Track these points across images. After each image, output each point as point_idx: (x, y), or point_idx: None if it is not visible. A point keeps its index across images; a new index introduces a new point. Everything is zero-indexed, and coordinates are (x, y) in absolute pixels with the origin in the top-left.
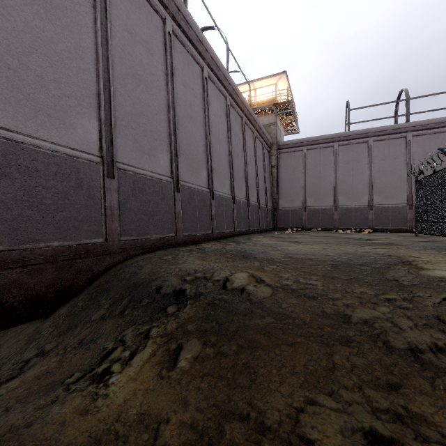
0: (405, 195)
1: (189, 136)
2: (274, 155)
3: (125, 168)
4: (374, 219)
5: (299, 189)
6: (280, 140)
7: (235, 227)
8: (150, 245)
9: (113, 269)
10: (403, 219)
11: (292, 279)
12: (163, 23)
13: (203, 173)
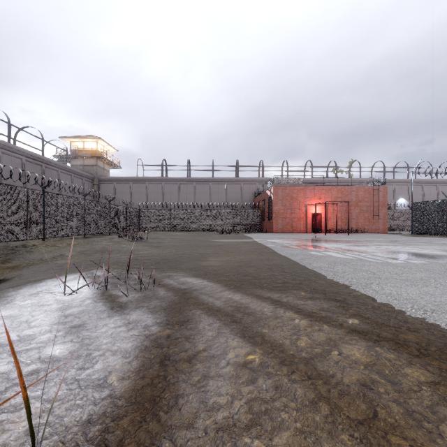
0: None
1: None
2: (96, 184)
3: None
4: None
5: None
6: (103, 174)
7: None
8: None
9: None
10: None
11: None
12: None
13: None
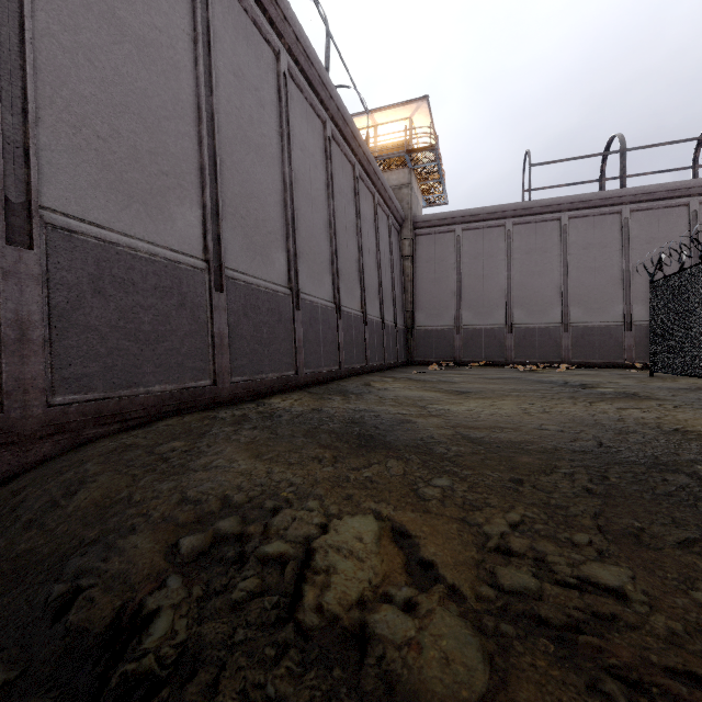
0: (621, 307)
1: (247, 181)
2: (408, 237)
3: (70, 227)
4: (571, 346)
5: (449, 295)
6: (417, 214)
7: (342, 362)
8: (145, 410)
9: (11, 486)
10: (618, 346)
11: (520, 552)
12: None
13: (277, 258)
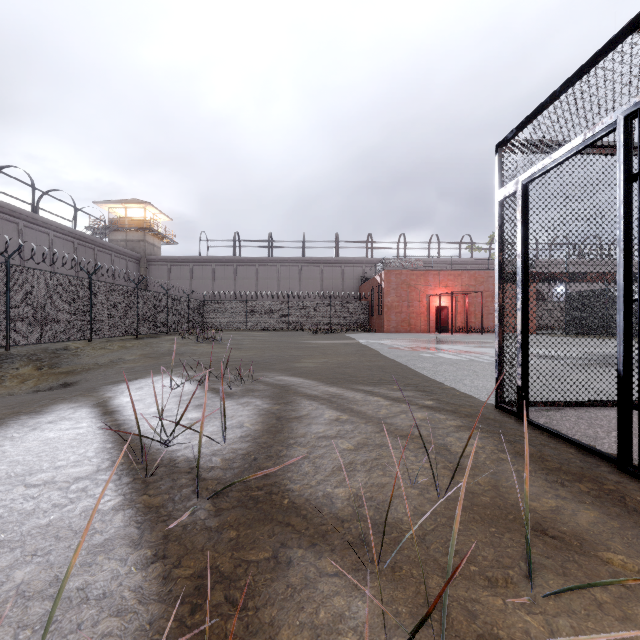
0: None
1: None
2: (143, 266)
3: None
4: None
5: None
6: (153, 252)
7: None
8: None
9: None
10: None
11: None
12: (18, 225)
13: None
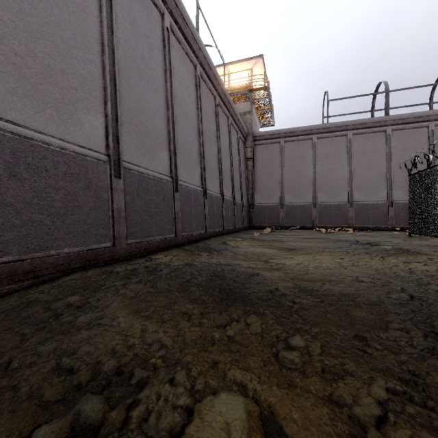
0: (385, 192)
1: (140, 100)
2: (250, 146)
3: None
4: (354, 216)
5: (276, 184)
6: (255, 131)
7: (207, 227)
8: (55, 268)
9: None
10: (383, 216)
11: None
12: None
13: (162, 156)
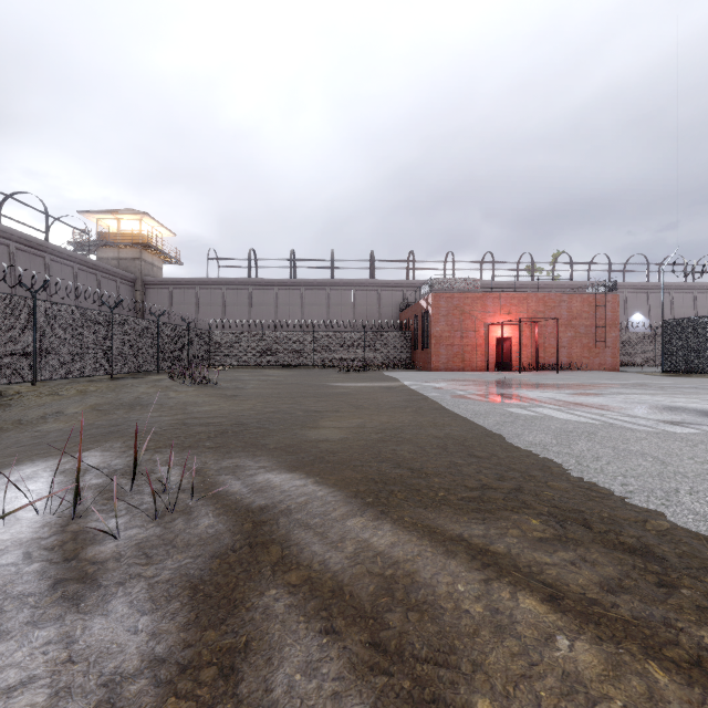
0: None
1: None
2: (139, 290)
3: None
4: None
5: None
6: (152, 273)
7: None
8: None
9: None
10: None
11: None
12: None
13: None
